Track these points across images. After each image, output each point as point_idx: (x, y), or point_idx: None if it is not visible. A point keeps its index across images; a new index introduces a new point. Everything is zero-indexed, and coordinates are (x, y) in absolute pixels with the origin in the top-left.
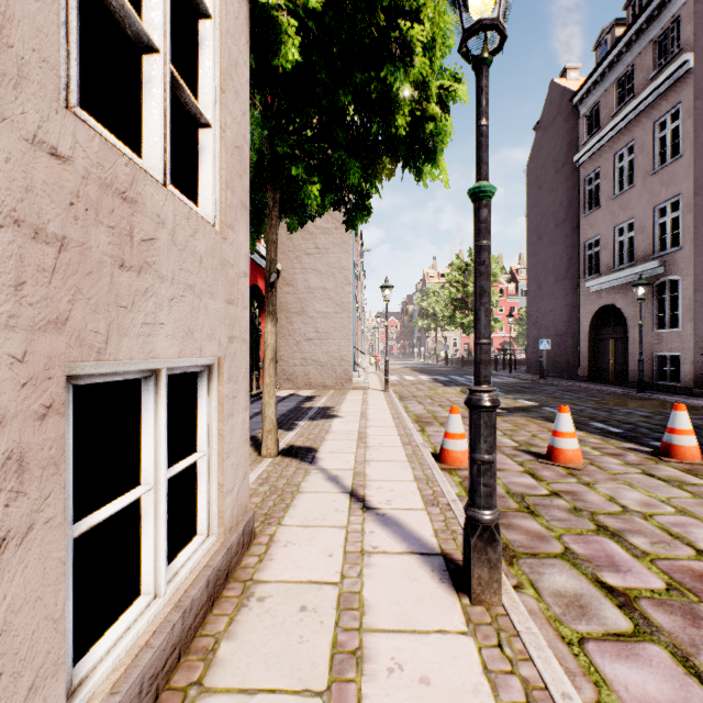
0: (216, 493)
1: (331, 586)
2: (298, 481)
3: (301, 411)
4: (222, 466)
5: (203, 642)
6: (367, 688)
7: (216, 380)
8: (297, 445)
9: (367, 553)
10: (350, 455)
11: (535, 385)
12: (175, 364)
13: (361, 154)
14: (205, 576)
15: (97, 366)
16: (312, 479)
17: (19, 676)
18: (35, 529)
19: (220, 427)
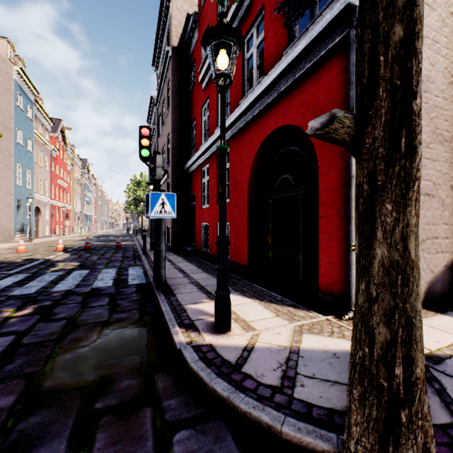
0: None
1: None
2: None
3: None
4: None
5: None
6: None
7: None
8: None
9: None
10: None
11: (124, 239)
12: None
13: None
14: None
15: None
16: None
17: None
18: None
19: None
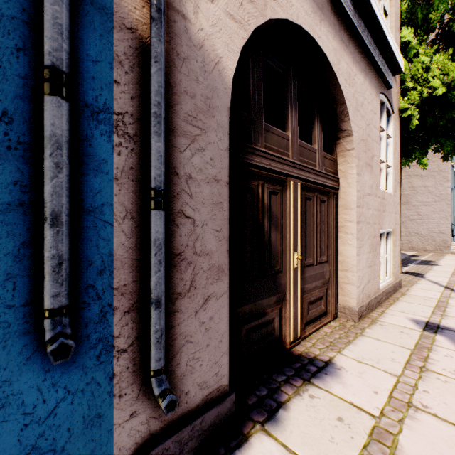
0: (392, 267)
1: (434, 298)
2: (415, 280)
3: (409, 260)
4: (393, 259)
5: (394, 297)
6: (447, 309)
7: (392, 235)
8: (410, 271)
9: (451, 297)
10: (445, 278)
11: None
12: (386, 230)
13: (452, 134)
14: (392, 284)
15: (379, 230)
16: (422, 281)
17: (377, 273)
18: (378, 253)
19: (393, 249)
